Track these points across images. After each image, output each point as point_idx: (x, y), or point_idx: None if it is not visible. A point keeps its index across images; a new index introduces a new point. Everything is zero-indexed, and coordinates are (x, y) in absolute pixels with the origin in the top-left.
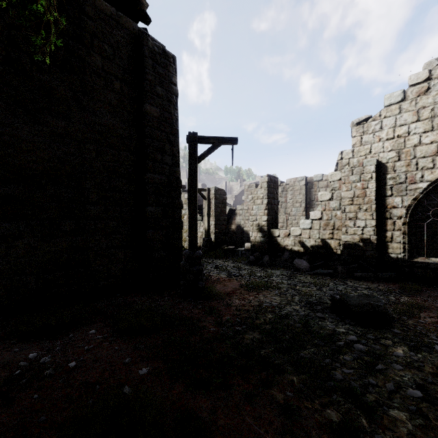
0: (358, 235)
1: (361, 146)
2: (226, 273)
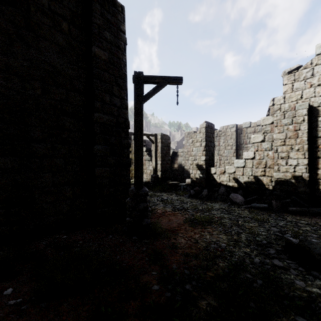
0: (290, 173)
1: (292, 93)
2: (170, 206)
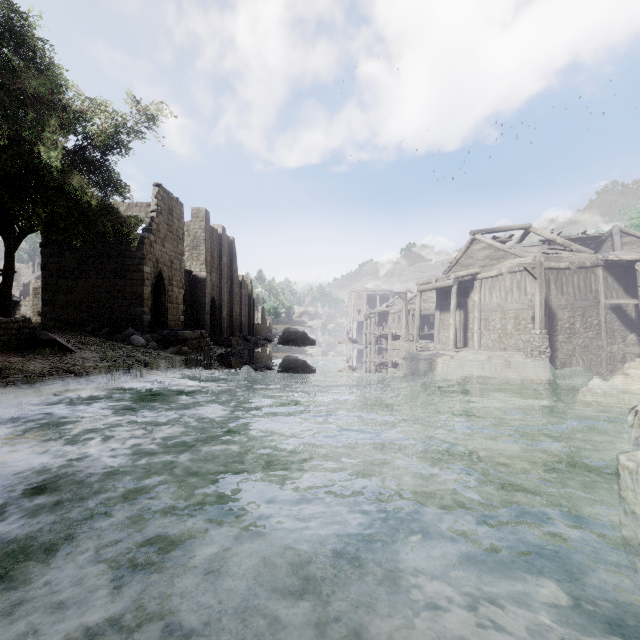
0: None
1: None
2: None
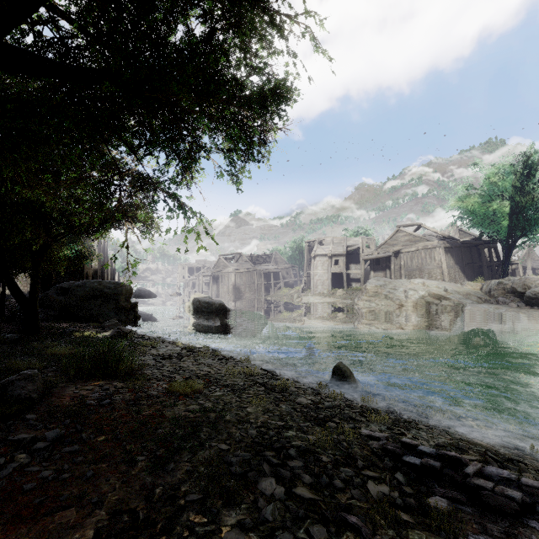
0: None
1: None
2: None
